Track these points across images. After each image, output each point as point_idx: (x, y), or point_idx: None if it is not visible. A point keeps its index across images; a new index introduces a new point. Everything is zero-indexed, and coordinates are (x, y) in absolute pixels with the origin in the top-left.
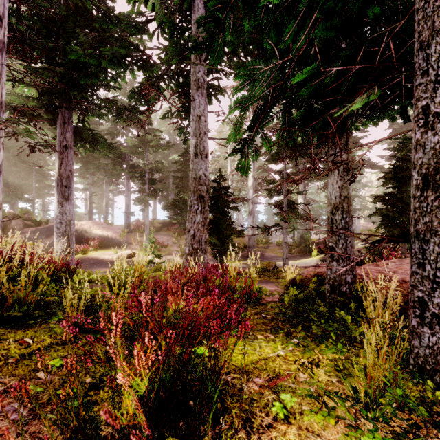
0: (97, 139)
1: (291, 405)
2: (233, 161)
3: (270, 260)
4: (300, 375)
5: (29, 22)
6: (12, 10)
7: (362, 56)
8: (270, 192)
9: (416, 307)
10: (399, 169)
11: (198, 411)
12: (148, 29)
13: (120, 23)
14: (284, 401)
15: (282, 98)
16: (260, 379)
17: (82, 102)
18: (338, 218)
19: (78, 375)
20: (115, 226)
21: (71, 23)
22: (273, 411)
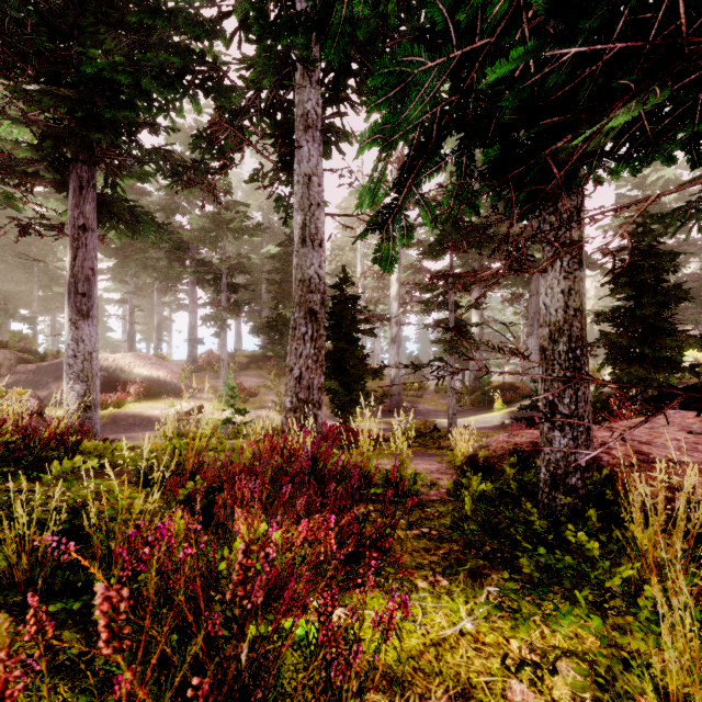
0: (138, 217)
1: None
2: (365, 256)
3: (426, 417)
4: (512, 687)
5: (17, 13)
6: None
7: (623, 29)
8: (427, 306)
9: None
10: (638, 268)
11: None
12: (222, 30)
13: (174, 16)
14: None
15: (459, 127)
16: None
17: (112, 153)
18: (562, 349)
19: None
20: (173, 361)
21: (90, 17)
22: None
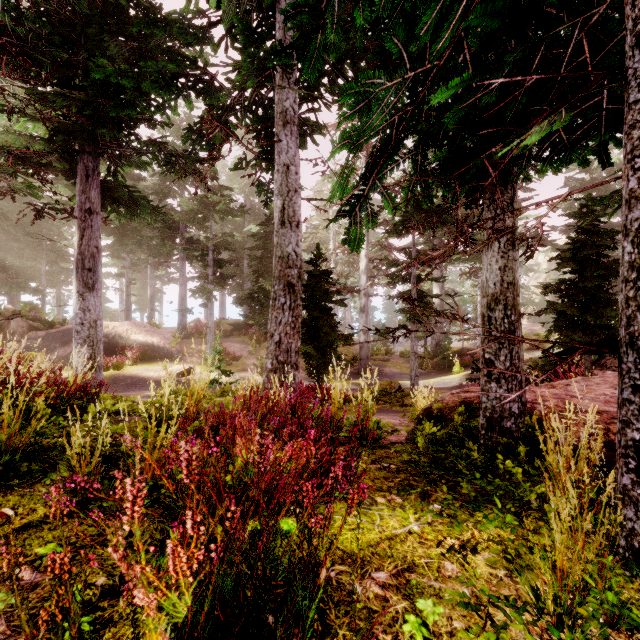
0: (136, 201)
1: (434, 619)
2: (337, 234)
3: (392, 379)
4: (445, 566)
5: (33, 25)
6: (8, 7)
7: (540, 61)
8: (392, 279)
9: (629, 456)
10: (582, 245)
11: (281, 637)
12: (211, 37)
13: (170, 26)
14: (422, 612)
15: (414, 132)
16: (383, 575)
17: (114, 145)
18: (499, 315)
19: (73, 583)
20: (165, 329)
21: (96, 27)
22: (405, 631)
